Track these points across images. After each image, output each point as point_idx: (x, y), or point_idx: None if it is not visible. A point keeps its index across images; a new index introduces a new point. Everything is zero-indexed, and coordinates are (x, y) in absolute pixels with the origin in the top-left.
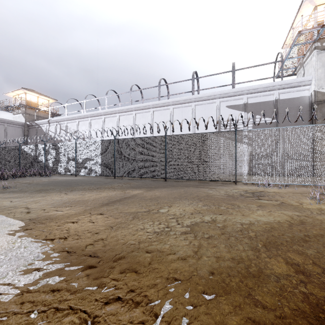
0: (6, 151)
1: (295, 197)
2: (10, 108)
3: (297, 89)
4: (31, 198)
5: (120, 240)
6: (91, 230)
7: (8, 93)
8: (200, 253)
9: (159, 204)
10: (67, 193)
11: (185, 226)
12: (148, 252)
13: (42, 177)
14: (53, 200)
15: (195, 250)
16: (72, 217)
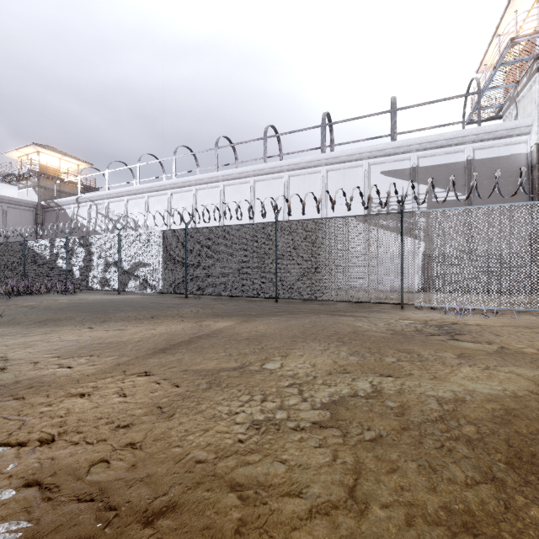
0: (2, 249)
1: (522, 336)
2: (13, 178)
3: (506, 141)
4: (21, 338)
5: (173, 448)
6: (113, 419)
7: (9, 153)
8: (363, 493)
9: (263, 351)
10: (93, 327)
11: (318, 407)
12: (235, 489)
13: (60, 295)
14: (61, 342)
15: (349, 482)
16: (85, 381)
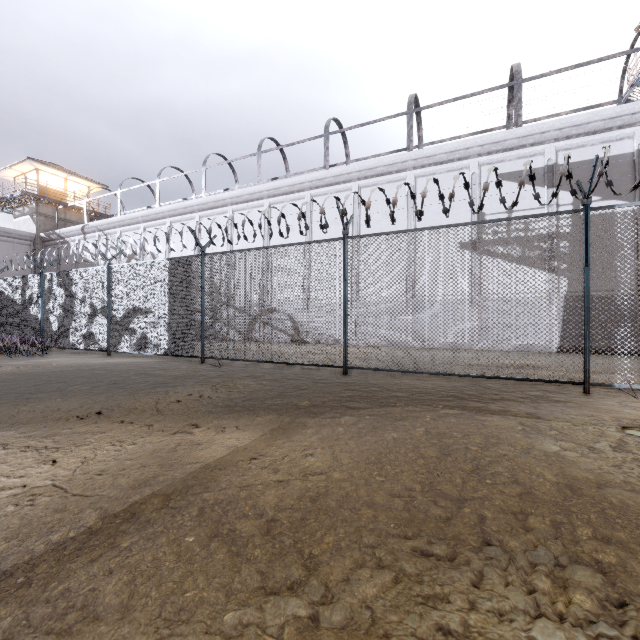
0: None
1: None
2: (6, 204)
3: None
4: None
5: None
6: None
7: (2, 172)
8: None
9: None
10: None
11: None
12: None
13: (20, 357)
14: None
15: None
16: None
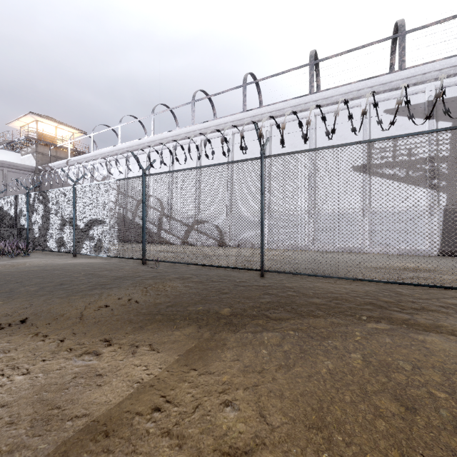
0: None
1: None
2: (15, 146)
3: None
4: None
5: None
6: None
7: (12, 123)
8: None
9: None
10: None
11: None
12: None
13: (7, 258)
14: None
15: None
16: None
